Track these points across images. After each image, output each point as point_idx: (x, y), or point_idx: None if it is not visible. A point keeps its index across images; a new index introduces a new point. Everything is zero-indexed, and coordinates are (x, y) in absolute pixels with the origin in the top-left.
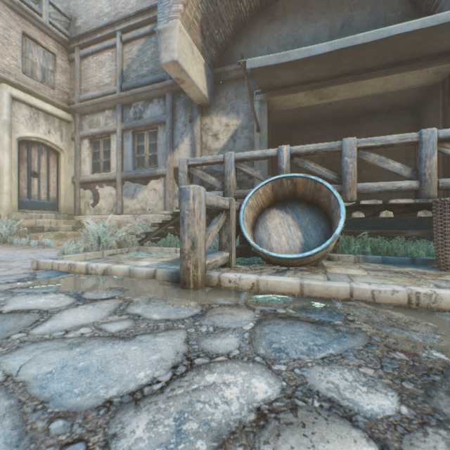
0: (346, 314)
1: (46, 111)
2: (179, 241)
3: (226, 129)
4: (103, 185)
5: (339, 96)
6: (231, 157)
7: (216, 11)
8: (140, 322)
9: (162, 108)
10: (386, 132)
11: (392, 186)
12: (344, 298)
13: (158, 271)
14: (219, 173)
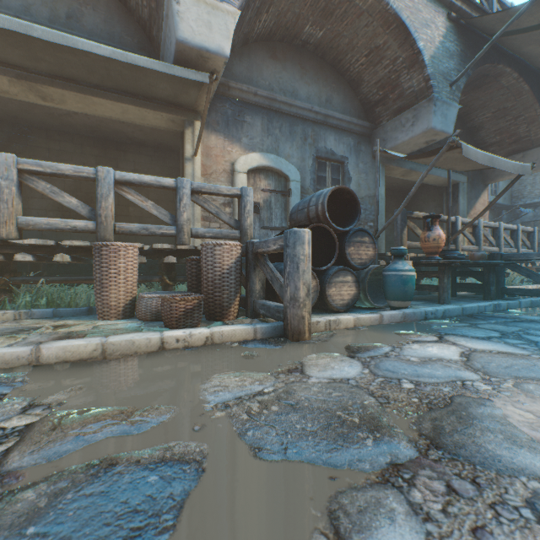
0: None
1: None
2: None
3: None
4: None
5: (74, 106)
6: None
7: None
8: None
9: None
10: (155, 170)
11: (67, 225)
12: None
13: None
14: None
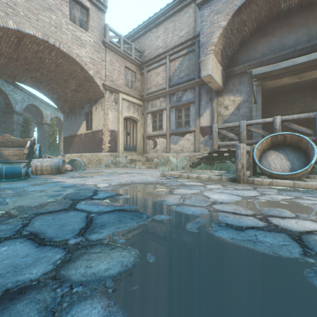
0: (315, 191)
1: (133, 102)
2: (211, 167)
3: (233, 103)
4: (159, 138)
5: (315, 75)
6: (244, 123)
7: (230, 41)
8: (236, 188)
9: (192, 94)
10: None
11: None
12: (315, 188)
13: (222, 177)
14: (228, 129)
